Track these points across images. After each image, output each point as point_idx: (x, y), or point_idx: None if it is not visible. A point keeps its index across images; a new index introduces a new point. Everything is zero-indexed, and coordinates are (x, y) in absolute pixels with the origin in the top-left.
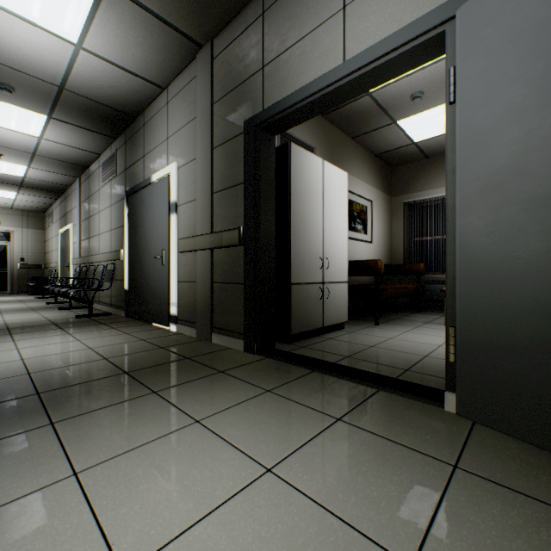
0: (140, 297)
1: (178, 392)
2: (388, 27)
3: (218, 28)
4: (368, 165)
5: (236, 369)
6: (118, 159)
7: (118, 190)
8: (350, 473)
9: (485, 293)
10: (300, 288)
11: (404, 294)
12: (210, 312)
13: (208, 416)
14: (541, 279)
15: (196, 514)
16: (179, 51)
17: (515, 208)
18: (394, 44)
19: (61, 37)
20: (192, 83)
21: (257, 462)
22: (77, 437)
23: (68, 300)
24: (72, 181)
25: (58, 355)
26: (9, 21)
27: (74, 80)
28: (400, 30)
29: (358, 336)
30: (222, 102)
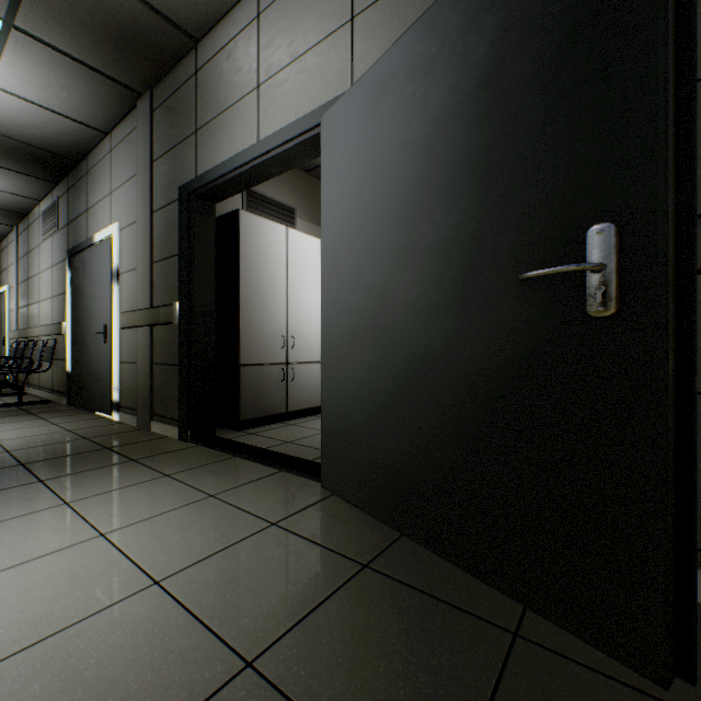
0: (83, 380)
1: (68, 480)
2: (289, 116)
3: (156, 78)
4: None
5: (152, 457)
6: (60, 210)
7: (60, 248)
8: (176, 532)
9: (334, 375)
10: (254, 370)
11: None
12: (150, 397)
13: (82, 498)
14: (357, 364)
15: (7, 565)
16: (115, 97)
17: (346, 303)
18: (291, 134)
19: None
20: (134, 132)
21: (97, 530)
22: None
23: None
24: (8, 230)
25: None
26: None
27: None
28: (295, 122)
29: None
30: (162, 160)
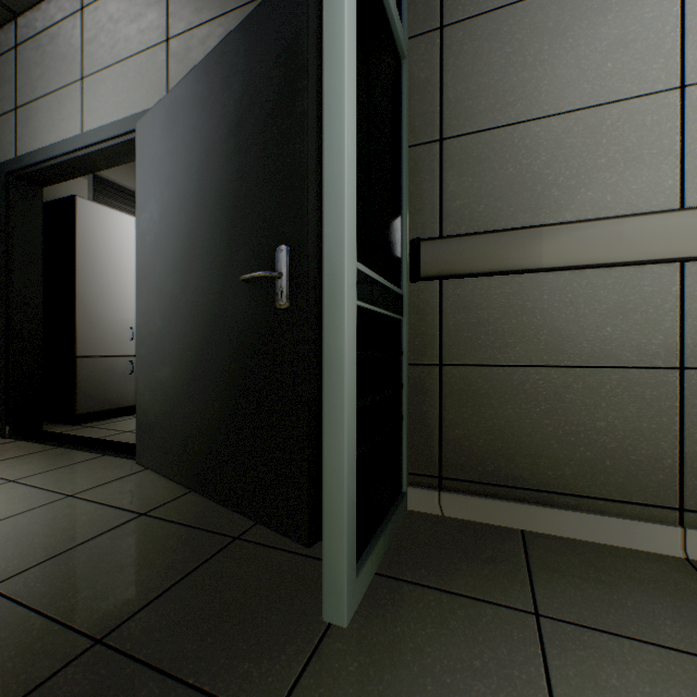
0: None
1: None
2: (112, 114)
3: None
4: None
5: None
6: None
7: None
8: None
9: (145, 360)
10: (95, 362)
11: None
12: None
13: None
14: (161, 349)
15: None
16: None
17: (154, 295)
18: (113, 133)
19: None
20: None
21: None
22: None
23: None
24: None
25: None
26: None
27: None
28: (117, 122)
29: None
30: None
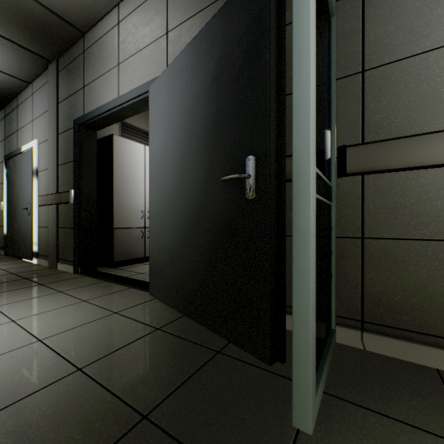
0: (15, 239)
1: None
2: (135, 83)
3: (60, 53)
4: None
5: (54, 283)
6: None
7: None
8: (57, 318)
9: (155, 232)
10: (123, 231)
11: None
12: (56, 248)
13: (5, 304)
14: (165, 225)
15: None
16: (34, 62)
17: (160, 191)
18: (135, 94)
19: None
20: (47, 84)
21: (11, 319)
22: None
23: None
24: None
25: None
26: None
27: None
28: (137, 88)
29: None
30: (64, 103)
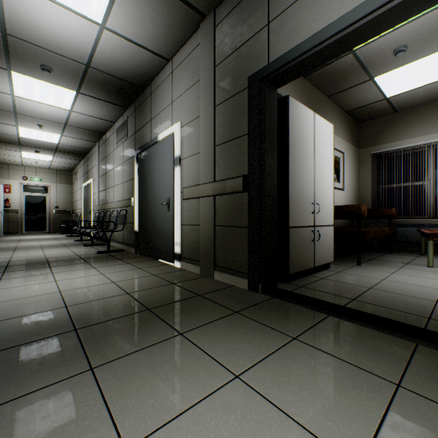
0: (148, 237)
1: (203, 335)
2: None
3: None
4: (341, 121)
5: (249, 310)
6: (129, 125)
7: (129, 150)
8: None
9: None
10: (296, 231)
11: (381, 236)
12: (213, 252)
13: (246, 369)
14: None
15: None
16: (185, 23)
17: None
18: None
19: (89, 19)
20: (195, 51)
21: None
22: (118, 391)
23: (89, 238)
24: (93, 145)
25: (88, 289)
26: (49, 7)
27: (97, 58)
28: None
29: (348, 276)
30: (225, 63)
